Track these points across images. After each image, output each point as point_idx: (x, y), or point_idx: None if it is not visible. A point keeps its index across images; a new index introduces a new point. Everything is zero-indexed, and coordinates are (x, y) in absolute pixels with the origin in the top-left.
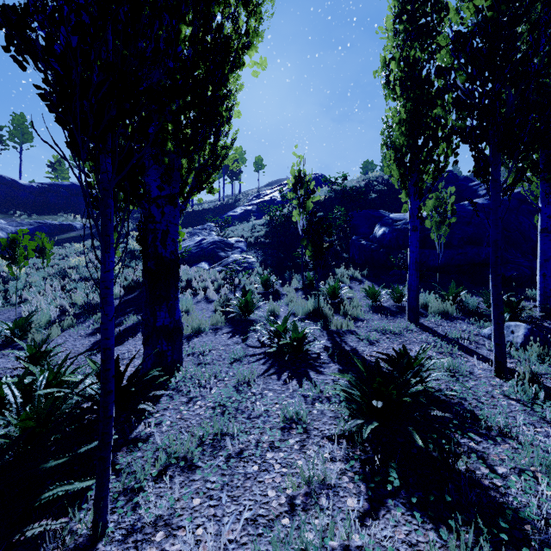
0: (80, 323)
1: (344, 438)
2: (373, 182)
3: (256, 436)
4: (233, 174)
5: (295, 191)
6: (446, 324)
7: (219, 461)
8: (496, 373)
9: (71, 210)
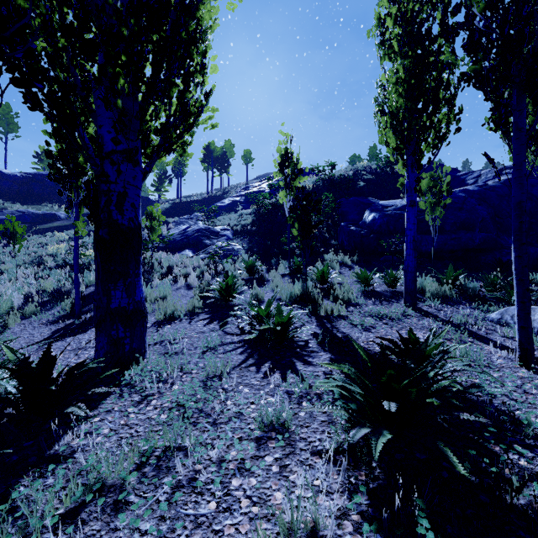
0: (46, 310)
1: (342, 454)
2: (361, 172)
3: (221, 452)
4: (222, 167)
5: (282, 171)
6: (447, 308)
7: (160, 492)
8: (521, 362)
9: (56, 200)
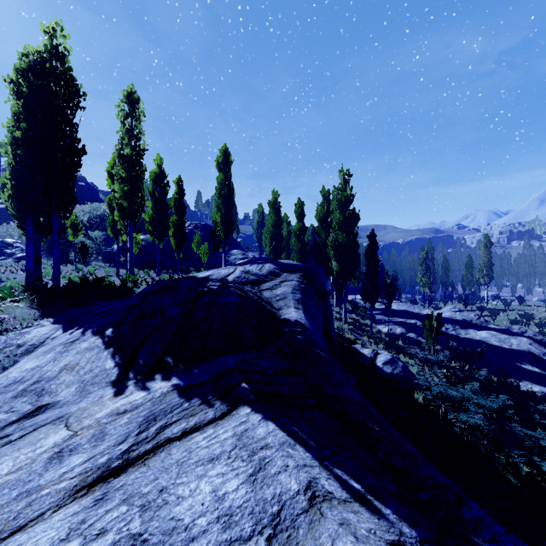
0: None
1: None
2: None
3: None
4: None
5: (72, 228)
6: None
7: None
8: None
9: None
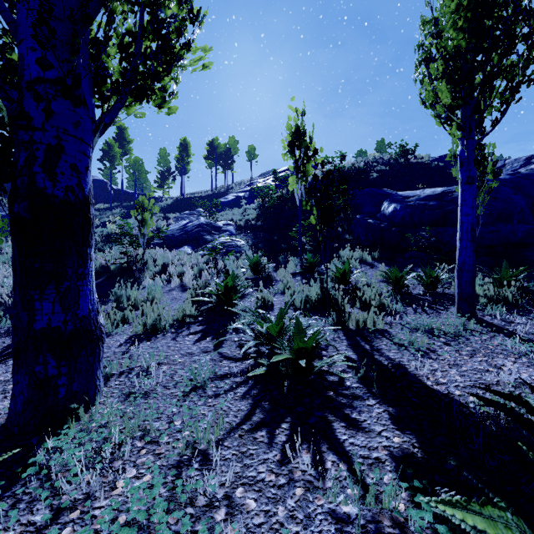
0: None
1: None
2: (372, 164)
3: None
4: (226, 163)
5: (292, 151)
6: (518, 320)
7: None
8: None
9: None
